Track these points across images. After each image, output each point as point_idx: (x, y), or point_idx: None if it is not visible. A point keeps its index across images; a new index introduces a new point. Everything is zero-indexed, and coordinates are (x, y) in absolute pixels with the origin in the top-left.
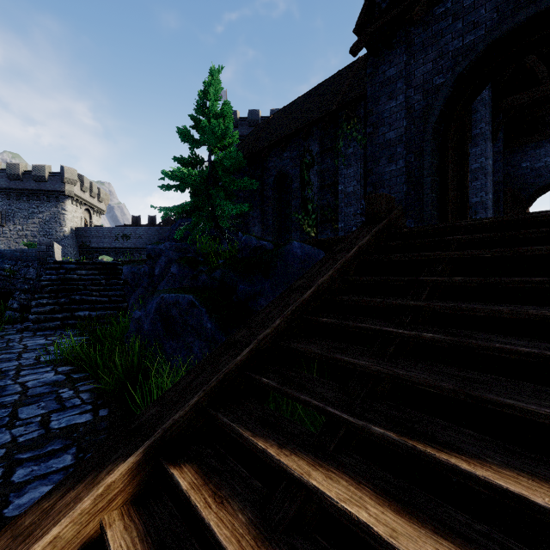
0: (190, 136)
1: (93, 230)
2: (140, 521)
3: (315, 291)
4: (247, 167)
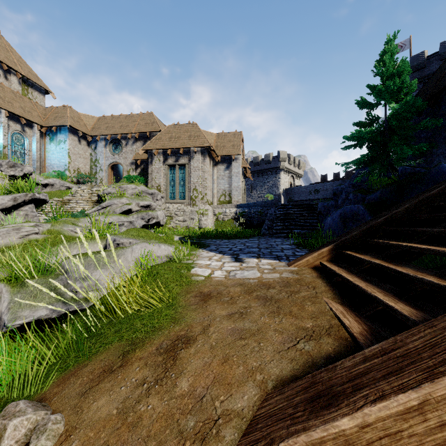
0: (366, 102)
1: (295, 189)
2: (332, 263)
3: (442, 190)
4: (429, 107)
